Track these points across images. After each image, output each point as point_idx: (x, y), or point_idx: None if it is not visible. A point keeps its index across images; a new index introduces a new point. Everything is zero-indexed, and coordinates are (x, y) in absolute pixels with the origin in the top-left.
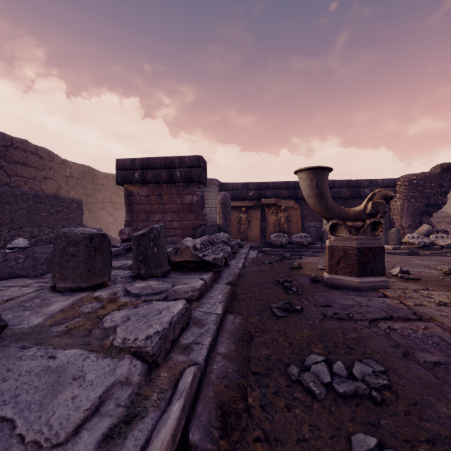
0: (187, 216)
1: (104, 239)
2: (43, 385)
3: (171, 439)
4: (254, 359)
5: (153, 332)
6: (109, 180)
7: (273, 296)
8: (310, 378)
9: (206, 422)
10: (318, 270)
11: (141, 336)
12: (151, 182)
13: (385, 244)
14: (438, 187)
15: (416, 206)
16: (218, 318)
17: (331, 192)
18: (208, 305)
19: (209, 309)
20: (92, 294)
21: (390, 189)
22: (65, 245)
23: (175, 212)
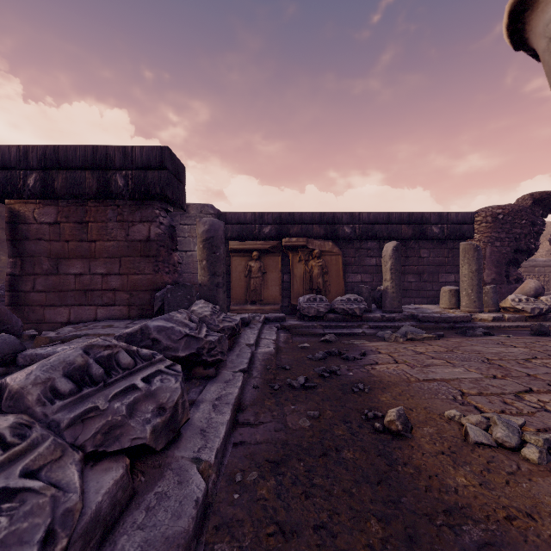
0: (140, 265)
1: None
2: None
3: None
4: None
5: None
6: None
7: None
8: None
9: None
10: (486, 461)
11: None
12: (64, 195)
13: (478, 311)
14: (531, 226)
15: (503, 252)
16: None
17: (386, 229)
18: None
19: None
20: None
21: (466, 227)
22: None
23: (113, 257)
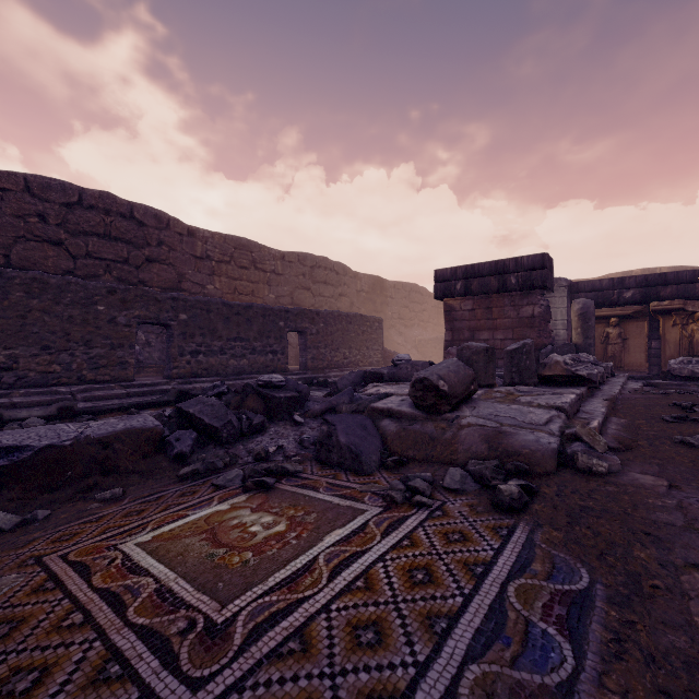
0: (526, 333)
1: (494, 351)
2: (516, 412)
3: (597, 428)
4: (642, 434)
5: (564, 401)
6: (398, 290)
7: (665, 412)
8: (691, 439)
9: (610, 440)
10: None
11: (558, 402)
12: (477, 293)
13: None
14: None
15: None
16: (604, 413)
17: None
18: (590, 407)
19: (592, 409)
20: (492, 389)
21: None
22: (470, 354)
23: (508, 328)
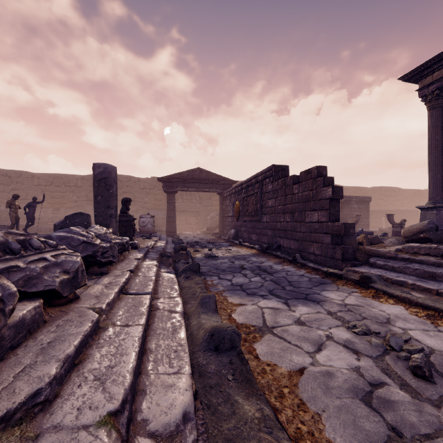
0: None
1: None
2: None
3: None
4: None
5: None
6: None
7: None
8: None
9: None
10: None
11: None
12: None
13: None
14: None
15: None
16: None
17: None
18: None
19: None
20: None
21: None
22: None
23: None
